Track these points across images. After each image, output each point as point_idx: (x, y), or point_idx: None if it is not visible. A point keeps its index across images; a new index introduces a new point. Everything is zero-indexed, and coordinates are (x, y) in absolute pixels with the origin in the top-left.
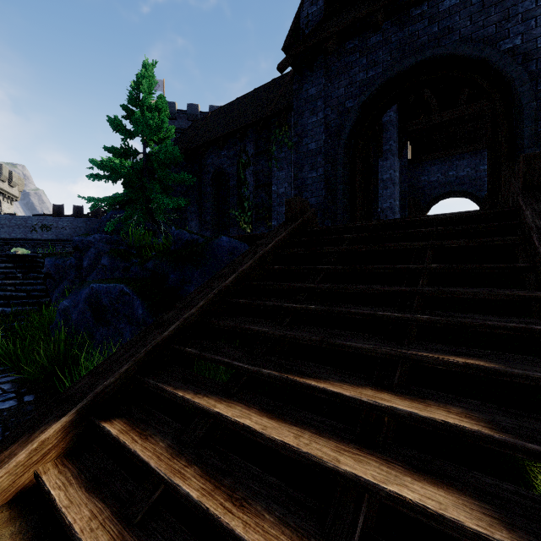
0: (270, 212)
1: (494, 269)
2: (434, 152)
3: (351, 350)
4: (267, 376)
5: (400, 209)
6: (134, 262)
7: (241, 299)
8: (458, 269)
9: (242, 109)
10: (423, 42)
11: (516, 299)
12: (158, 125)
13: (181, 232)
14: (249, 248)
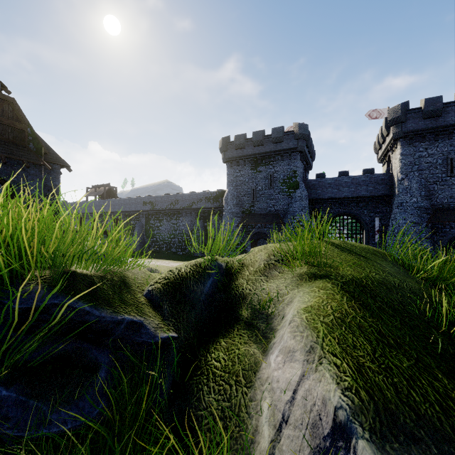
0: None
1: None
2: None
3: None
4: None
5: None
6: None
7: None
8: None
9: None
10: None
11: None
12: None
13: None
14: None
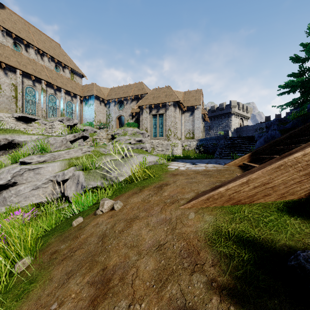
0: None
1: None
2: None
3: None
4: (306, 138)
5: None
6: None
7: None
8: None
9: None
10: None
11: None
12: None
13: None
14: None
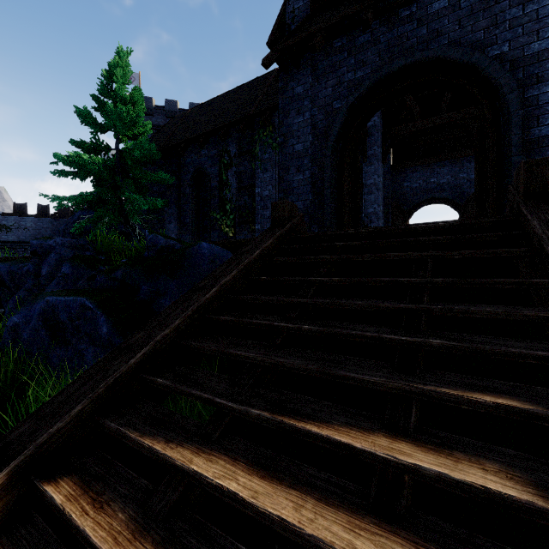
0: (254, 216)
1: (505, 284)
2: (416, 159)
3: (356, 383)
4: (256, 418)
5: (383, 214)
6: (102, 270)
7: (223, 316)
8: (466, 283)
9: (224, 107)
10: (412, 44)
11: (535, 320)
12: (132, 119)
13: (155, 236)
14: (233, 256)
